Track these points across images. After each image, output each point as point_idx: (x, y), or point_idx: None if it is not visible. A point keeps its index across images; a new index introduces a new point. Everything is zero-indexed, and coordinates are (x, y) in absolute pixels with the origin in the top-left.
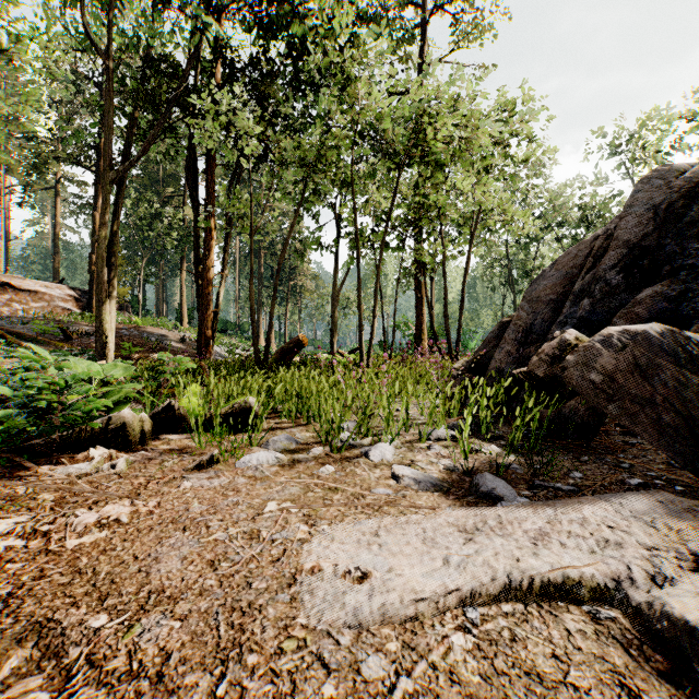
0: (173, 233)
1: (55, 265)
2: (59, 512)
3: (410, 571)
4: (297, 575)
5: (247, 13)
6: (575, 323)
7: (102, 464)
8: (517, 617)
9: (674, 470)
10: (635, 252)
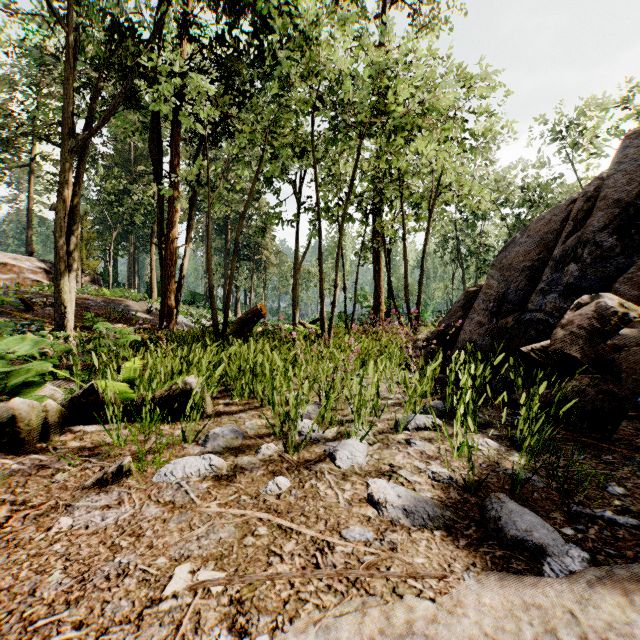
0: (142, 208)
1: (28, 239)
2: None
3: None
4: None
5: None
6: (561, 291)
7: None
8: None
9: None
10: (628, 212)
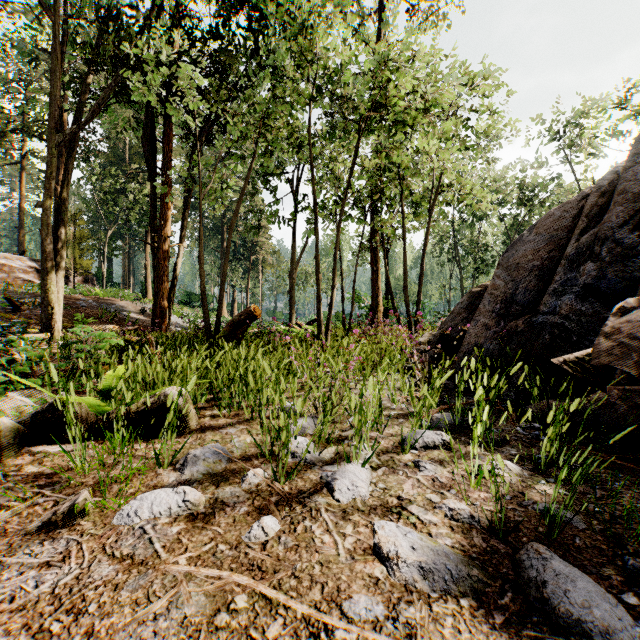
0: (136, 207)
1: (20, 238)
2: None
3: None
4: None
5: None
6: (578, 292)
7: None
8: None
9: None
10: None
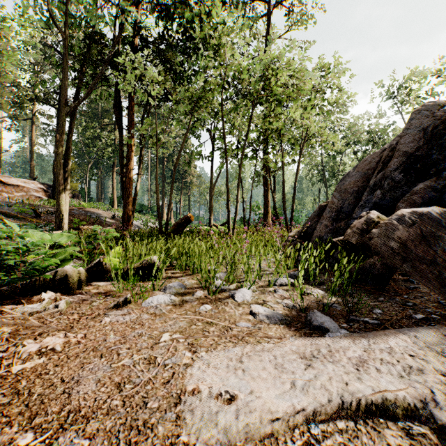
0: (107, 148)
1: (31, 169)
2: (12, 342)
3: (266, 394)
4: (182, 395)
5: (154, 5)
6: (371, 206)
7: (49, 304)
8: (349, 433)
9: (443, 307)
10: (411, 159)
